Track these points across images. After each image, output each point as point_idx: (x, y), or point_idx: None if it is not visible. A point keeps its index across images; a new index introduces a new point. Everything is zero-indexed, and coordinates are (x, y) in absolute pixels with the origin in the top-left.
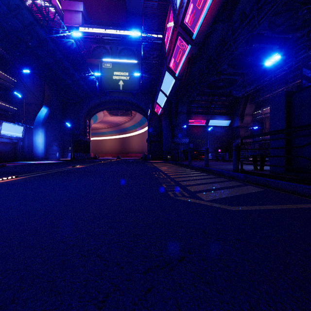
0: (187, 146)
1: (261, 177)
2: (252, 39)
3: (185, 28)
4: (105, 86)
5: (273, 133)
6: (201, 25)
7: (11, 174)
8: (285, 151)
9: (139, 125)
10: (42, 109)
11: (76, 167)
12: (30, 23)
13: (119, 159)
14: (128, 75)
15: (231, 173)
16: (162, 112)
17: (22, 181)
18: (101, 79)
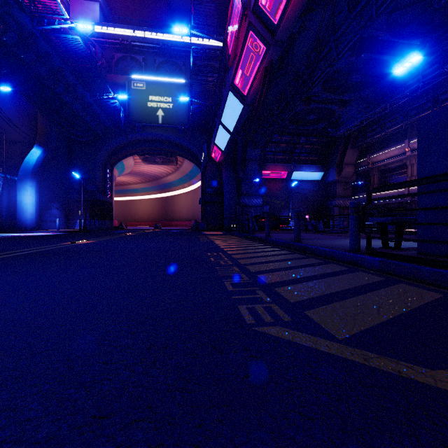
0: (260, 209)
1: (417, 264)
2: (361, 45)
3: (261, 16)
4: (136, 118)
5: (446, 178)
6: (288, 7)
7: None
8: None
9: (188, 178)
10: (32, 150)
11: (77, 244)
12: (3, 3)
13: (157, 229)
14: (170, 101)
15: (350, 255)
16: (222, 159)
17: None
18: (130, 107)
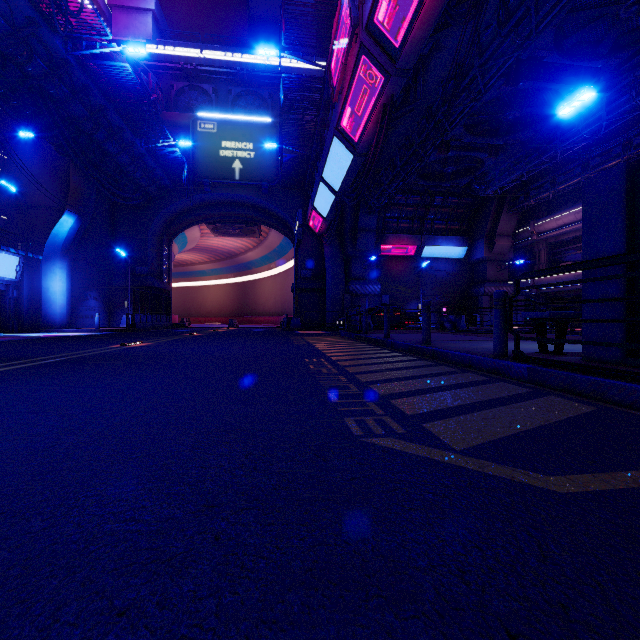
0: (377, 299)
1: (574, 372)
2: (519, 70)
3: (377, 36)
4: (203, 172)
5: (609, 263)
6: (414, 25)
7: None
8: (625, 309)
9: (276, 255)
10: (62, 219)
11: (129, 347)
12: (27, 21)
13: (233, 327)
14: (251, 149)
15: (492, 362)
16: (324, 229)
17: None
18: (195, 157)
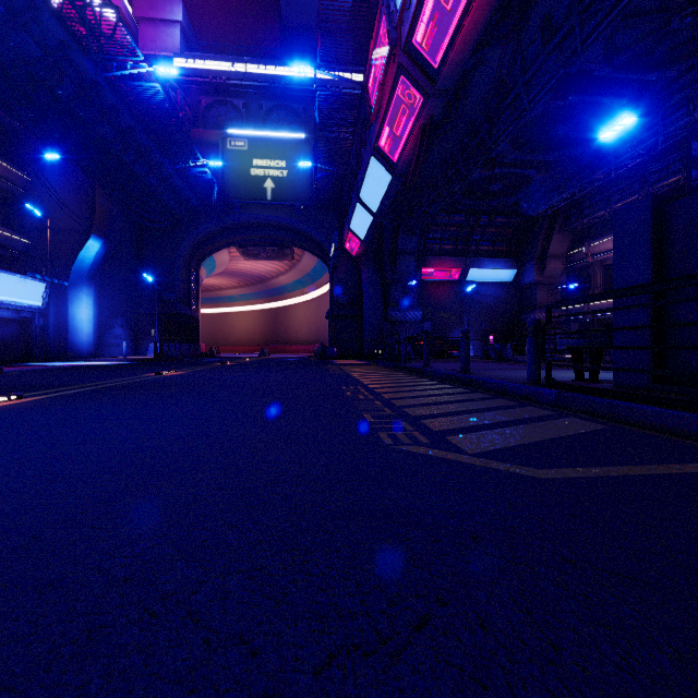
0: (418, 327)
1: (596, 396)
2: (568, 83)
3: (415, 57)
4: (233, 192)
5: (626, 294)
6: (453, 47)
7: (10, 391)
8: (651, 337)
9: (310, 280)
10: (88, 243)
11: (164, 376)
12: (59, 44)
13: (264, 356)
14: (284, 167)
15: (524, 388)
16: (361, 252)
17: (31, 407)
18: (225, 177)
